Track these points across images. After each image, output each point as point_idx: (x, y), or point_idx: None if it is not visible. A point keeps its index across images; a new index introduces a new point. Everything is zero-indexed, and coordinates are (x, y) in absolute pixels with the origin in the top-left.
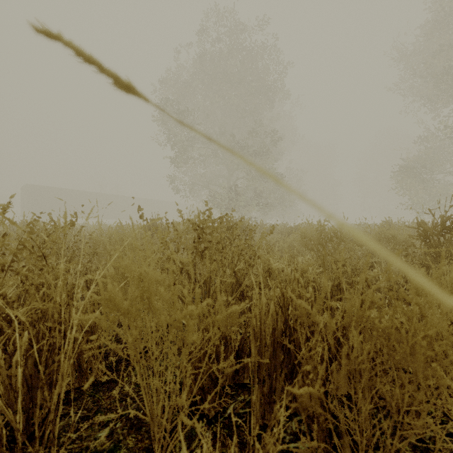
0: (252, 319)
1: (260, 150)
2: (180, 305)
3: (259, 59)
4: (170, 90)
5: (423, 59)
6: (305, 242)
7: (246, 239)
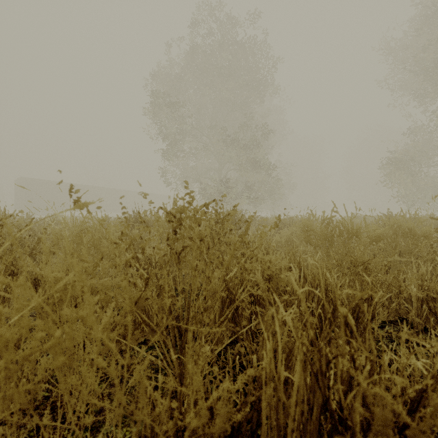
0: (263, 416)
1: (250, 143)
2: (96, 400)
3: (249, 53)
4: (161, 83)
5: (413, 53)
6: (307, 236)
7: (241, 235)
